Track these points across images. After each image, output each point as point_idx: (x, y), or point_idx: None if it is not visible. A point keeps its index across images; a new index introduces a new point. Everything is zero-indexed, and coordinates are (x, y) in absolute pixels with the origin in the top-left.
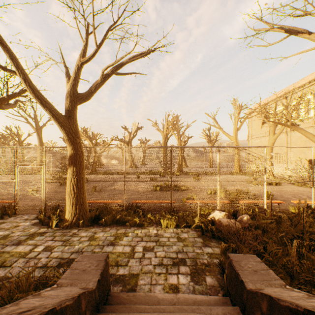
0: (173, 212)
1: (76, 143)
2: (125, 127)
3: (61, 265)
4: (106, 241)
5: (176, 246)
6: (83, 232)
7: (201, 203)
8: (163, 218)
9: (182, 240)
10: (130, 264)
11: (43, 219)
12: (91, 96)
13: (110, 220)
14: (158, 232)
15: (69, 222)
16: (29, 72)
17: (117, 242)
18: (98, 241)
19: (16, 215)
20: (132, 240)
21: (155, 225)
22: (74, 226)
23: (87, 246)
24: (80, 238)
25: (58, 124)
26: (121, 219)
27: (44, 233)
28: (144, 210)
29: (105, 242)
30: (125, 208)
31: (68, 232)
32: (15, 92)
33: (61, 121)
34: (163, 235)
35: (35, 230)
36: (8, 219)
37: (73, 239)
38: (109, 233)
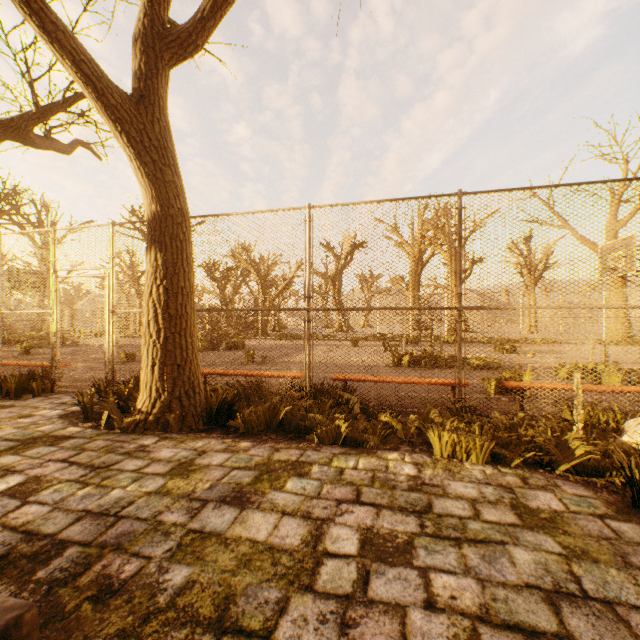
0: (466, 412)
1: (162, 182)
2: (328, 244)
3: (5, 566)
4: (221, 485)
5: (527, 552)
6: (168, 447)
7: (566, 389)
8: (436, 424)
9: (547, 525)
10: (287, 632)
11: (87, 404)
12: (204, 33)
13: (263, 422)
14: (423, 472)
15: (141, 414)
16: (73, 30)
17: (260, 496)
18: (194, 481)
19: (51, 395)
20: (318, 495)
21: (407, 449)
22: (153, 428)
23: (148, 495)
24: (146, 464)
25: (105, 113)
26: (294, 420)
27: (64, 439)
28: (369, 404)
29: (214, 490)
30: (309, 393)
31: (128, 443)
32: (57, 101)
33: (112, 104)
34: (446, 488)
35: (52, 429)
36: (28, 400)
37: (122, 466)
38: (244, 457)
